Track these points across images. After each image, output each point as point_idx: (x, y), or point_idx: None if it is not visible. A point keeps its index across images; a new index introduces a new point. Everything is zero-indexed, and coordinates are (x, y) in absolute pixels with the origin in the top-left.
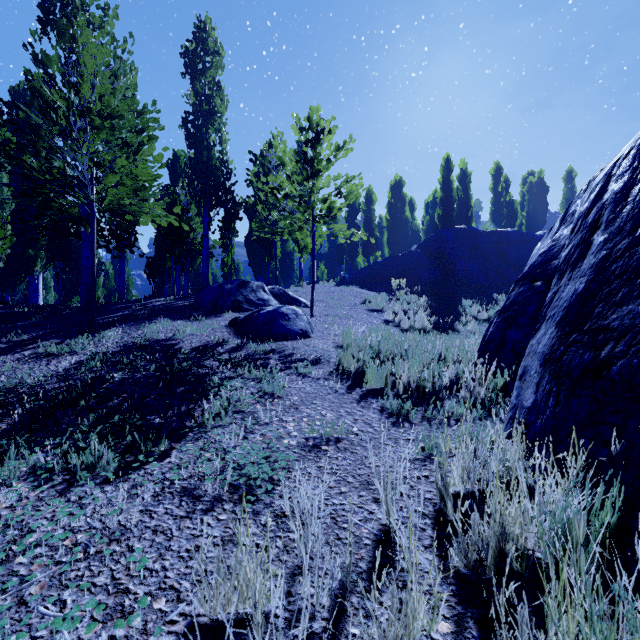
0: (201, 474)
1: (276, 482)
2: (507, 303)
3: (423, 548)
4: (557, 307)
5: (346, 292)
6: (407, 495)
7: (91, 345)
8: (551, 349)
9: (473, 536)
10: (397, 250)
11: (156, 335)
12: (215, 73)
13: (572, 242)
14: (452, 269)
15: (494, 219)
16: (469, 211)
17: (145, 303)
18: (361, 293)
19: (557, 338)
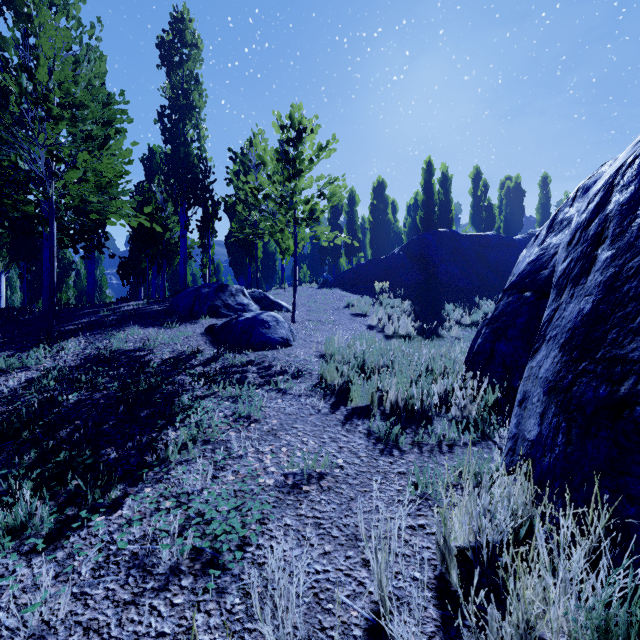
0: (157, 532)
1: (248, 540)
2: (495, 313)
3: (425, 639)
4: (559, 327)
5: (329, 295)
6: (402, 554)
7: (47, 358)
8: (556, 376)
9: (489, 633)
10: (380, 252)
11: (123, 345)
12: (193, 66)
13: (571, 255)
14: (434, 272)
15: (474, 222)
16: (450, 214)
17: (115, 308)
18: (344, 296)
19: (563, 364)
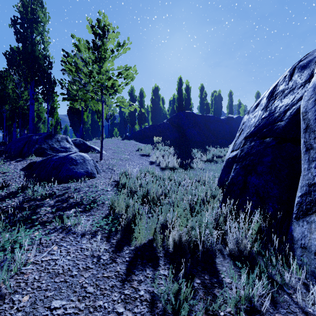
0: None
1: None
2: (242, 154)
3: None
4: None
5: (127, 143)
6: None
7: None
8: None
9: None
10: (156, 123)
11: None
12: None
13: None
14: (184, 133)
15: (200, 111)
16: (190, 106)
17: None
18: (136, 144)
19: None
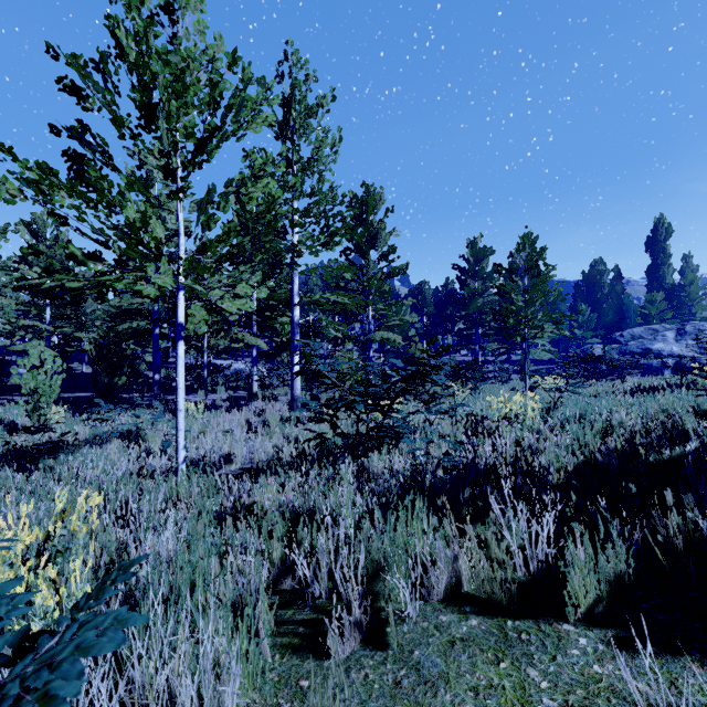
0: None
1: None
2: None
3: None
4: None
5: None
6: None
7: None
8: None
9: None
10: None
11: None
12: (662, 244)
13: None
14: None
15: None
16: None
17: None
18: None
19: None
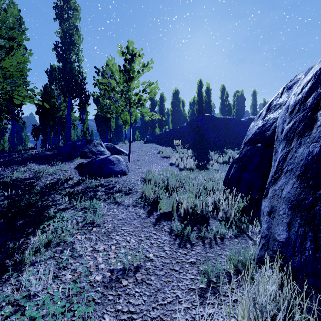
0: None
1: None
2: (241, 156)
3: None
4: (294, 163)
5: (149, 147)
6: None
7: None
8: (298, 197)
9: None
10: (176, 126)
11: (21, 175)
12: (75, 21)
13: (294, 119)
14: (203, 136)
15: (221, 112)
16: (210, 108)
17: (24, 153)
18: (157, 148)
19: (302, 188)
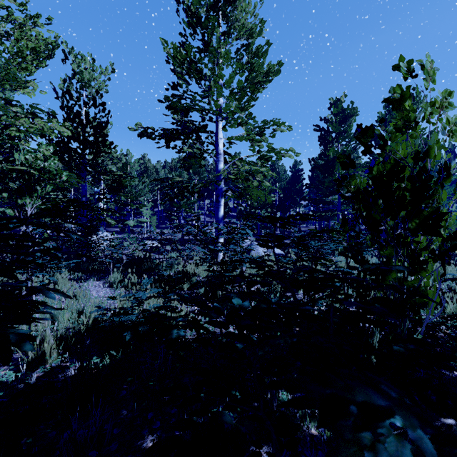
0: None
1: None
2: None
3: None
4: None
5: None
6: None
7: None
8: None
9: None
10: None
11: None
12: None
13: None
14: None
15: None
16: None
17: None
18: None
19: None
